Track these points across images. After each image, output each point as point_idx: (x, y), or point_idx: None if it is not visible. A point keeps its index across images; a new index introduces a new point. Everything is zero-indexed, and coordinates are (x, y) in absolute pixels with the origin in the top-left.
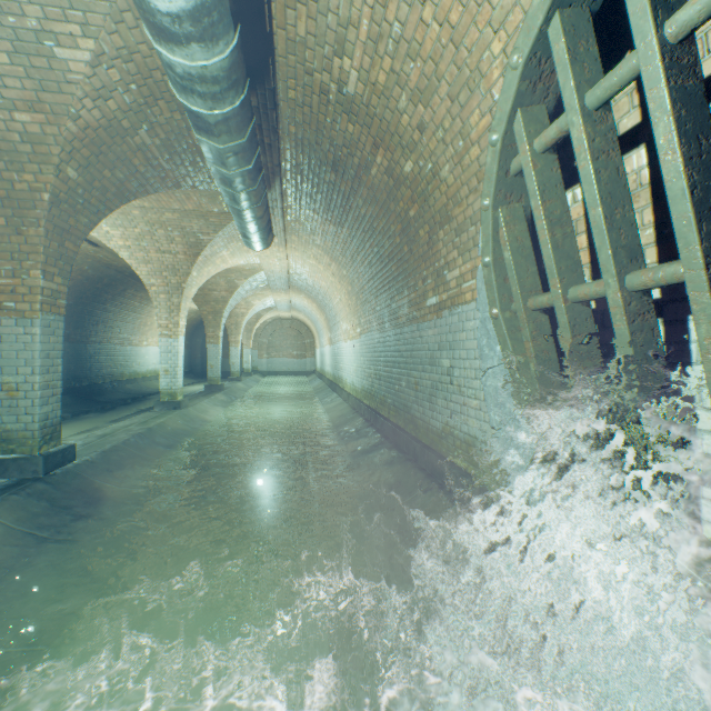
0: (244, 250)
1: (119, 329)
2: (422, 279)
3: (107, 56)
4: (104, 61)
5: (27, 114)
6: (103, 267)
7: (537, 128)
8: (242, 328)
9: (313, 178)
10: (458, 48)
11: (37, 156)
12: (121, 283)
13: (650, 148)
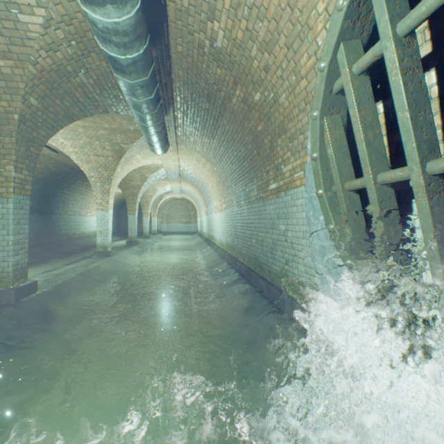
0: (151, 154)
1: (72, 205)
2: (266, 172)
3: (54, 20)
4: (53, 24)
5: (1, 61)
6: (62, 165)
7: (354, 56)
8: (151, 204)
9: (195, 106)
10: (293, 9)
11: (9, 89)
12: (73, 176)
13: (439, 70)
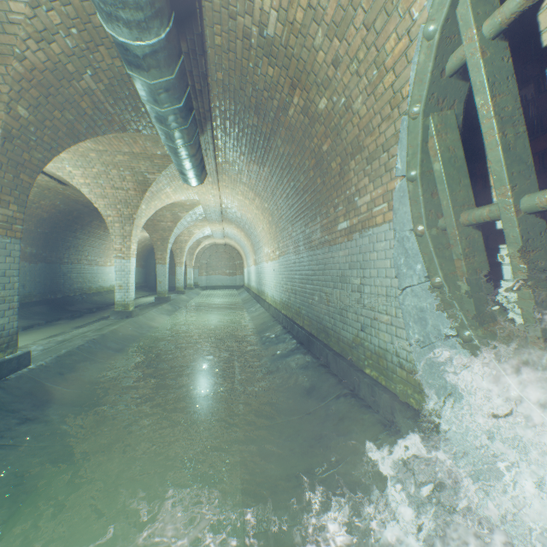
0: (185, 188)
1: (87, 252)
2: (334, 206)
3: None
4: (43, 2)
5: None
6: (72, 202)
7: (486, 9)
8: (185, 252)
9: (239, 122)
10: None
11: None
12: (88, 216)
13: None
